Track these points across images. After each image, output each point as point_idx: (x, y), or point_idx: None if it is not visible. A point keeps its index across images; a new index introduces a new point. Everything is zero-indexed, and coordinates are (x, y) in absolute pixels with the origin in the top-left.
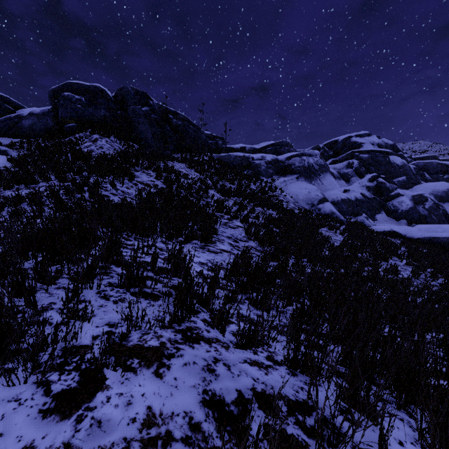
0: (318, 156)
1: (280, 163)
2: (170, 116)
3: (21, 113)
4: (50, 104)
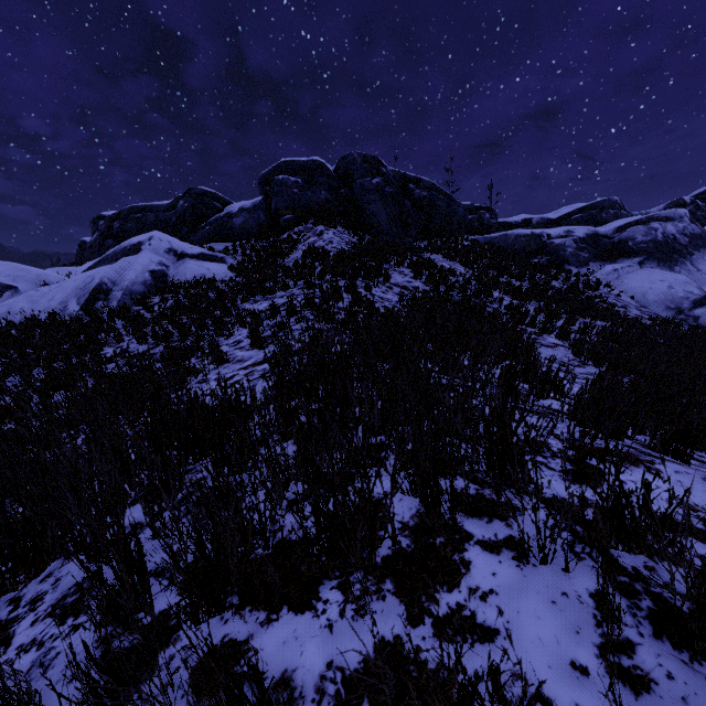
0: (687, 219)
1: (602, 239)
2: (410, 186)
3: (230, 210)
4: (261, 193)
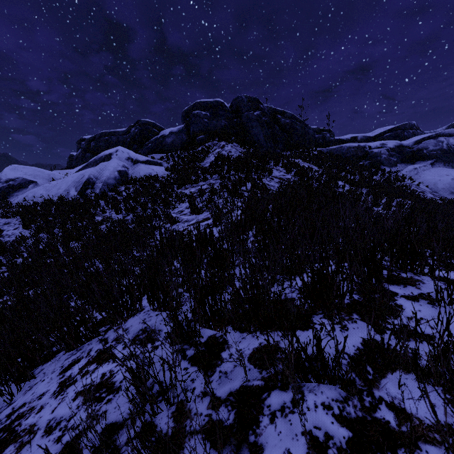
0: None
1: (406, 148)
2: (278, 116)
3: (164, 133)
4: (183, 122)
